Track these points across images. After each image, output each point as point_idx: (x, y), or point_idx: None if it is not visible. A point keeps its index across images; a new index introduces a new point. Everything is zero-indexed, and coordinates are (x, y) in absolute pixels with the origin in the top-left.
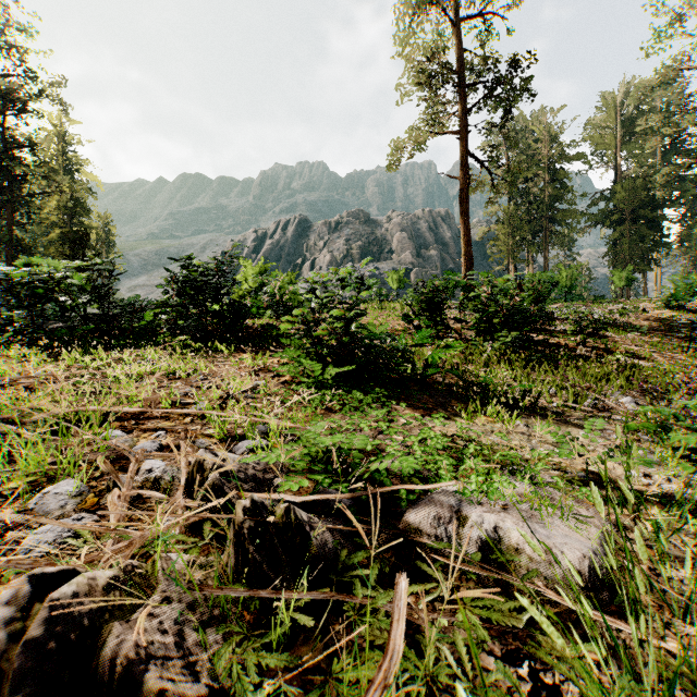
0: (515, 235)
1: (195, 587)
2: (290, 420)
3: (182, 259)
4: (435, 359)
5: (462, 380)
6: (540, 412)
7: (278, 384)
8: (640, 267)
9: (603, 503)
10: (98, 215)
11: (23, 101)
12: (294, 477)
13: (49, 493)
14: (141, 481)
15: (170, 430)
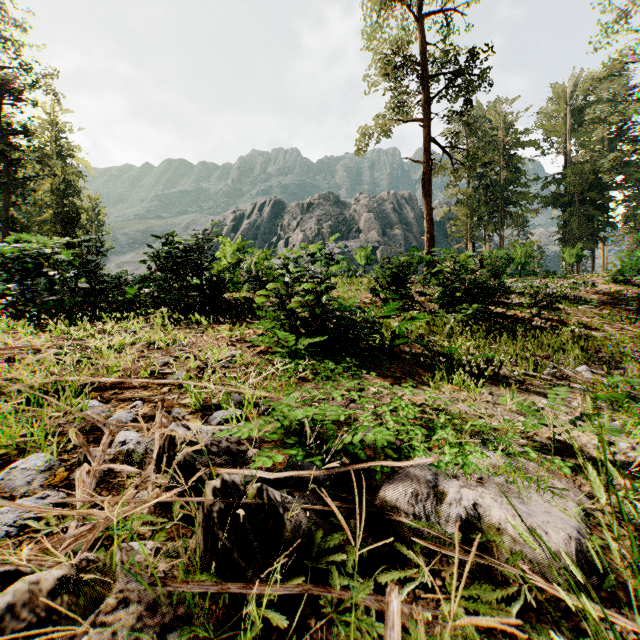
0: (473, 216)
1: (158, 581)
2: (264, 390)
3: (164, 237)
4: (401, 330)
5: (428, 350)
6: (503, 380)
7: (253, 354)
8: (589, 245)
9: (574, 473)
10: (89, 196)
11: (18, 91)
12: (268, 452)
13: (17, 469)
14: (113, 454)
15: (147, 400)
